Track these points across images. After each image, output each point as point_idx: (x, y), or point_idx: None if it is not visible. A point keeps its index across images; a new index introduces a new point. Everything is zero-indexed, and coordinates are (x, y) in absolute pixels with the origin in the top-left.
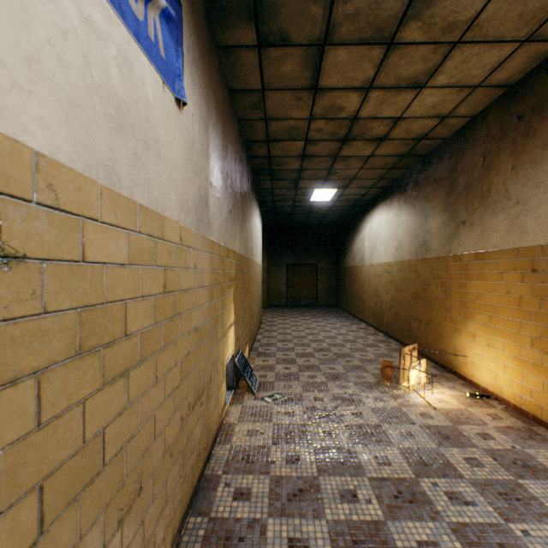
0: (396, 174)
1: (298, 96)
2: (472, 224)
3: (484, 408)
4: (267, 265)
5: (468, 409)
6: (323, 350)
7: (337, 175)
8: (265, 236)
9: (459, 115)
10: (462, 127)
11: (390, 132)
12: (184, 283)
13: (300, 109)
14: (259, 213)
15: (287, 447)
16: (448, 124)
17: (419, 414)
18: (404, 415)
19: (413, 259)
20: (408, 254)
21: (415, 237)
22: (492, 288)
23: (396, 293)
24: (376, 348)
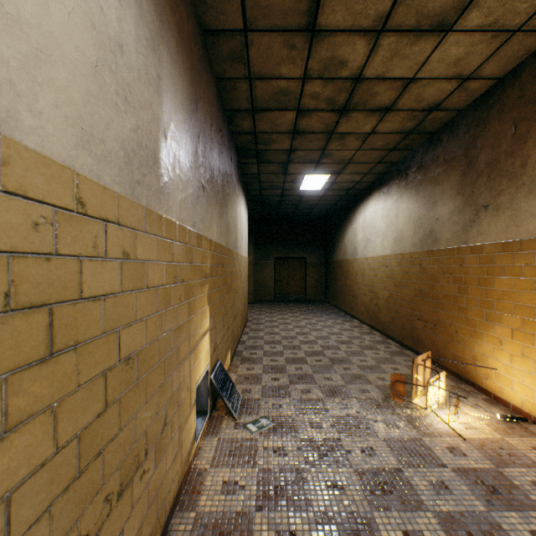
0: (397, 157)
1: (290, 42)
2: (498, 208)
3: (525, 437)
4: (254, 259)
5: (506, 440)
6: (316, 354)
7: (331, 158)
8: (251, 229)
9: (484, 75)
10: (484, 93)
11: (397, 99)
12: (92, 285)
13: (293, 63)
14: (244, 202)
15: (277, 515)
16: (467, 89)
17: (447, 449)
18: (428, 451)
19: (416, 252)
20: (411, 246)
21: (420, 226)
22: (529, 286)
23: (396, 289)
24: (375, 350)
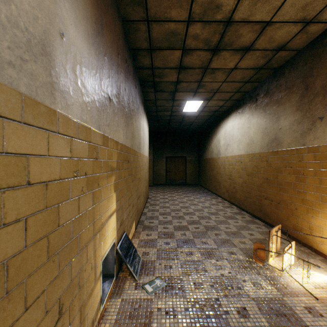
0: (249, 87)
1: None
2: None
3: None
4: (153, 157)
5: None
6: (194, 223)
7: (205, 88)
8: (151, 138)
9: (322, 19)
10: (320, 35)
11: (255, 40)
12: None
13: (180, 6)
14: (146, 119)
15: None
16: (308, 32)
17: (305, 310)
18: (291, 312)
19: (264, 152)
20: (260, 148)
21: (266, 134)
22: None
23: (248, 177)
24: (235, 220)
